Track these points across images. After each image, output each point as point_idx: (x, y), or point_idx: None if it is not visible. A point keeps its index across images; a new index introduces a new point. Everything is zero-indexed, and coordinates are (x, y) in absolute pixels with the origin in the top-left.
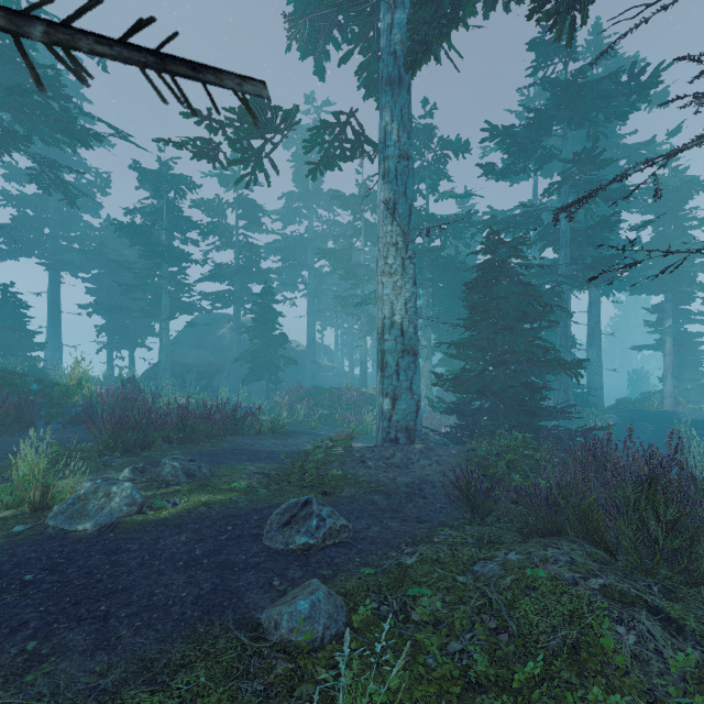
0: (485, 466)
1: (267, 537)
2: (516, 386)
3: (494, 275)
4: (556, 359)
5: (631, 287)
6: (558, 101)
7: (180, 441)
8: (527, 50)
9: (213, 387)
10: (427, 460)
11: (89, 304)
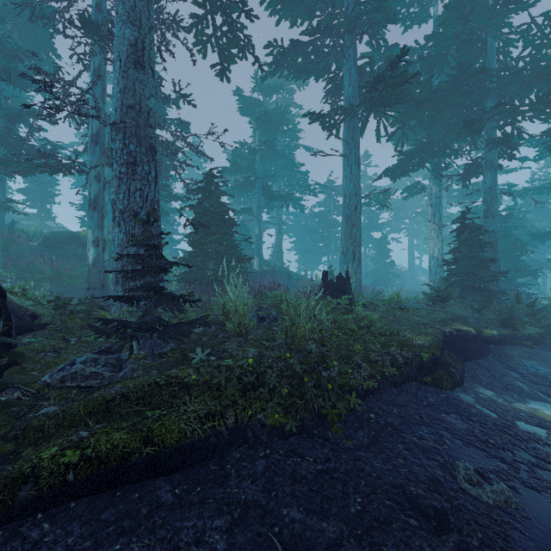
0: None
1: None
2: None
3: None
4: (519, 268)
5: None
6: None
7: None
8: None
9: None
10: None
11: (292, 249)
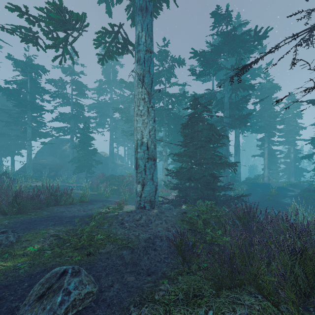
0: (191, 223)
1: (20, 313)
2: (206, 176)
3: (196, 120)
4: (225, 162)
5: (252, 130)
6: (224, 41)
7: (13, 213)
8: (210, 17)
9: (58, 176)
10: (159, 221)
11: None
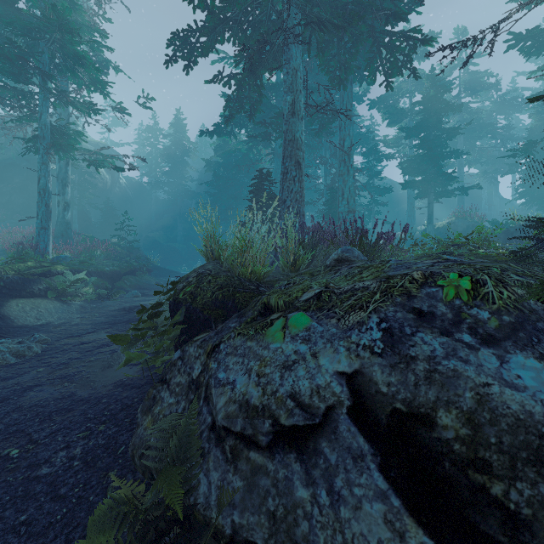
0: None
1: None
2: None
3: None
4: None
5: None
6: None
7: None
8: None
9: None
10: None
11: None
